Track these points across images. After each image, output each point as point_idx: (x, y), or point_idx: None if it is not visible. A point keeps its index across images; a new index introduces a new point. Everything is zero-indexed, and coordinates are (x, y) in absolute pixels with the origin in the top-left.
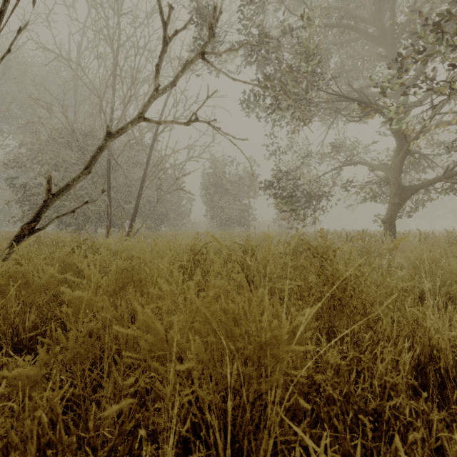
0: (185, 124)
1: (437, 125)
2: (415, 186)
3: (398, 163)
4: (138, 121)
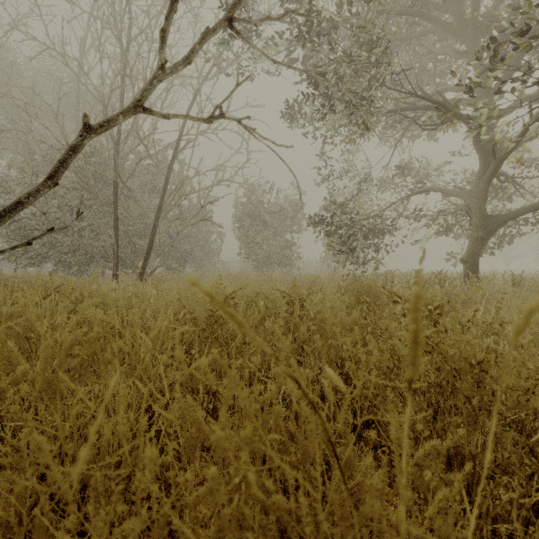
0: (205, 121)
1: (531, 138)
2: (505, 216)
3: (482, 186)
4: (134, 112)
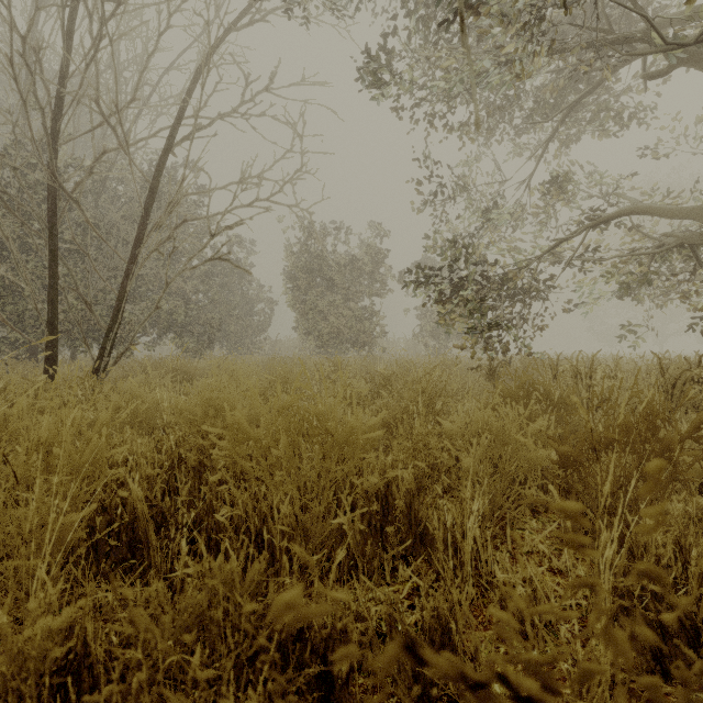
0: None
1: None
2: None
3: None
4: None
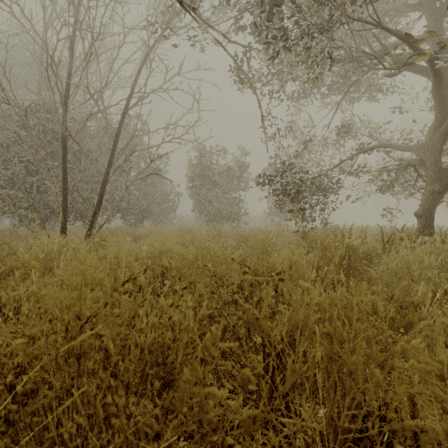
0: None
1: None
2: None
3: (439, 137)
4: None
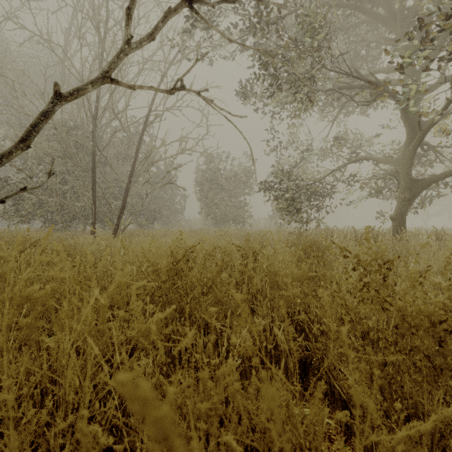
0: (167, 92)
1: (451, 113)
2: (428, 180)
3: (409, 154)
4: (102, 82)
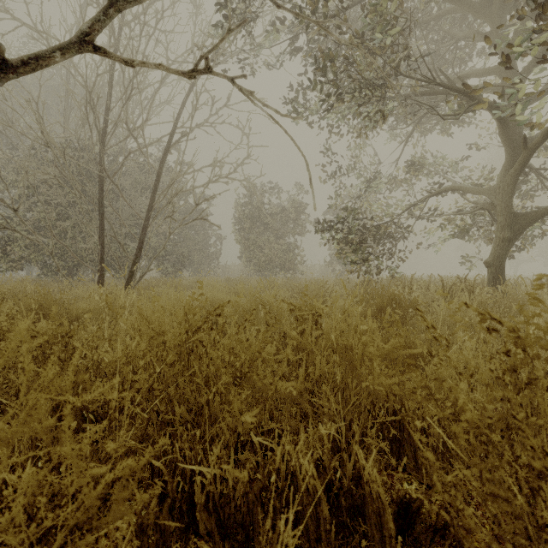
0: (185, 75)
1: None
2: (535, 214)
3: (509, 180)
4: (78, 50)
